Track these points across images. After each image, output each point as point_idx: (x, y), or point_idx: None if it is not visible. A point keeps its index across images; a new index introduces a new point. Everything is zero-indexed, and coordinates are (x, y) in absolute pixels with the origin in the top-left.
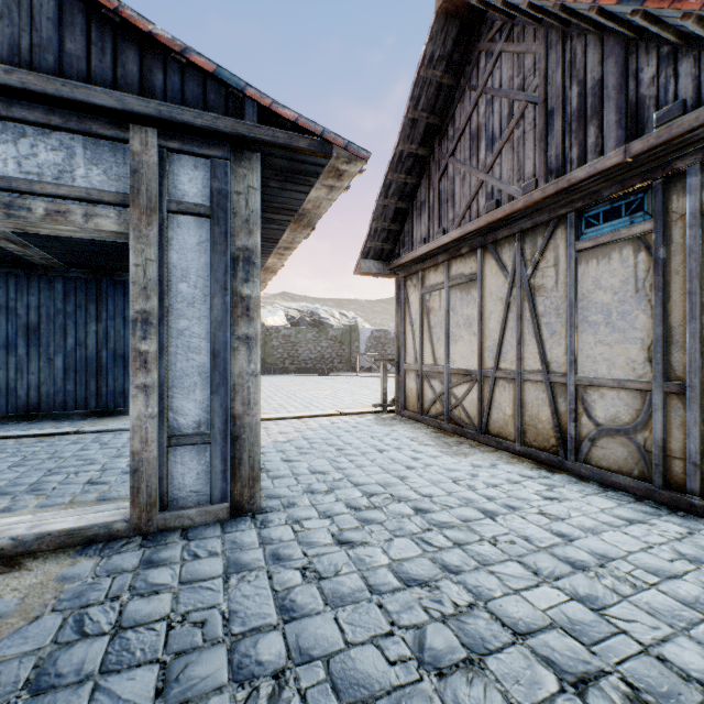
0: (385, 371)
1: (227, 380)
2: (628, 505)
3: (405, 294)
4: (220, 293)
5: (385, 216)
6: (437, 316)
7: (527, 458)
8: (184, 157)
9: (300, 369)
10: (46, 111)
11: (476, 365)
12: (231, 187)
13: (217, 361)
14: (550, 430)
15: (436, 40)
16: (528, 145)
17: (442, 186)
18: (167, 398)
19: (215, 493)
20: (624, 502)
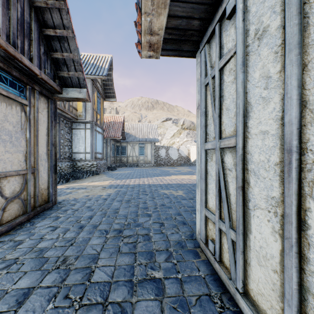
0: None
1: None
2: (40, 220)
3: None
4: None
5: None
6: None
7: None
8: None
9: None
10: None
11: None
12: None
13: None
14: None
15: None
16: None
17: None
18: None
19: None
20: (36, 222)
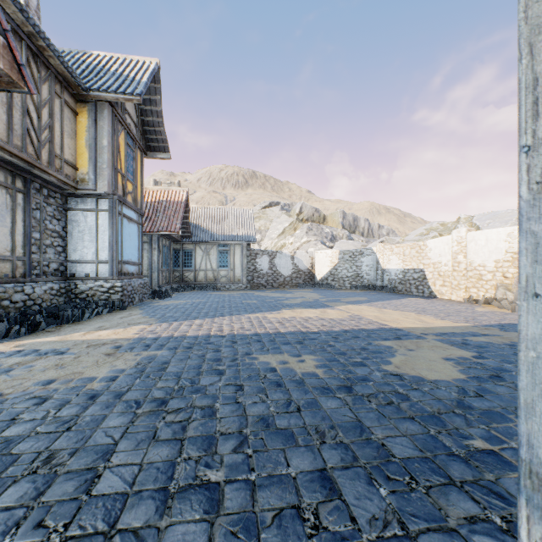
0: None
1: None
2: None
3: None
4: None
5: None
6: None
7: None
8: None
9: None
10: None
11: None
12: None
13: None
14: None
15: None
16: None
17: None
18: None
19: None
20: None
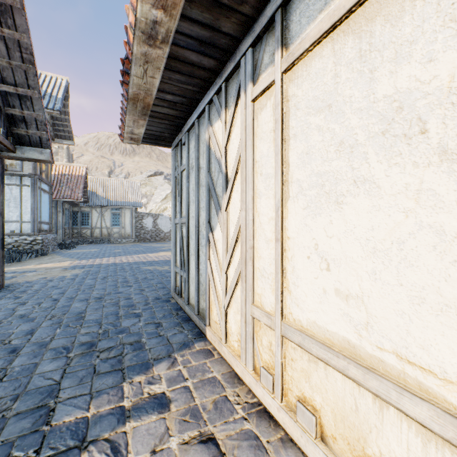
0: None
1: None
2: None
3: None
4: None
5: None
6: None
7: None
8: None
9: None
10: None
11: None
12: None
13: None
14: None
15: None
16: None
17: None
18: None
19: None
20: None
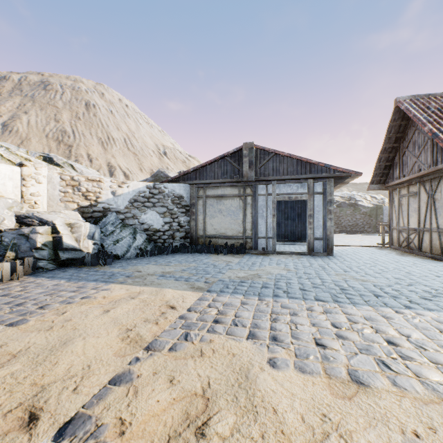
0: (383, 229)
1: (326, 227)
2: None
3: (392, 197)
4: (324, 209)
5: (380, 168)
6: (404, 207)
7: (432, 258)
8: (317, 183)
9: (342, 230)
10: (294, 181)
11: (417, 226)
12: (326, 187)
13: (324, 223)
14: (439, 248)
15: (395, 114)
16: (428, 153)
17: (403, 158)
18: (314, 230)
19: (323, 250)
20: None
